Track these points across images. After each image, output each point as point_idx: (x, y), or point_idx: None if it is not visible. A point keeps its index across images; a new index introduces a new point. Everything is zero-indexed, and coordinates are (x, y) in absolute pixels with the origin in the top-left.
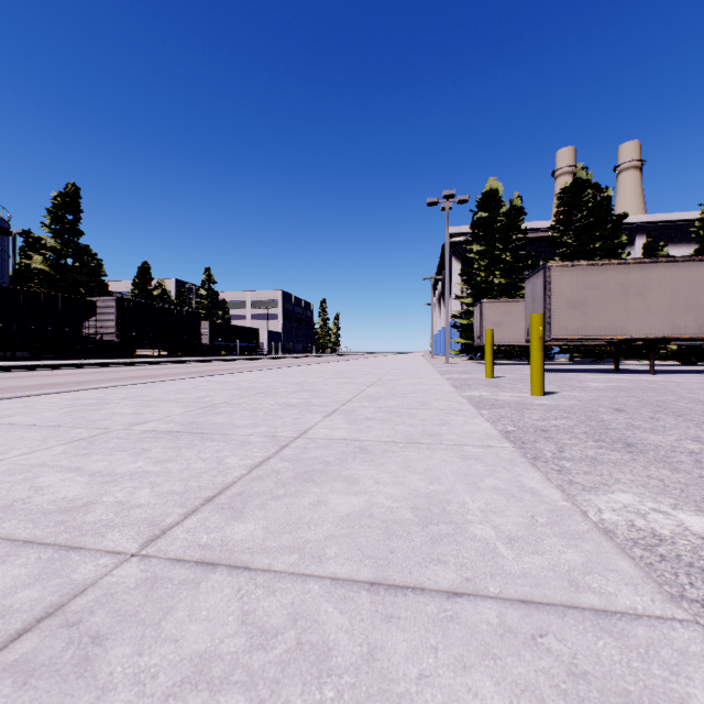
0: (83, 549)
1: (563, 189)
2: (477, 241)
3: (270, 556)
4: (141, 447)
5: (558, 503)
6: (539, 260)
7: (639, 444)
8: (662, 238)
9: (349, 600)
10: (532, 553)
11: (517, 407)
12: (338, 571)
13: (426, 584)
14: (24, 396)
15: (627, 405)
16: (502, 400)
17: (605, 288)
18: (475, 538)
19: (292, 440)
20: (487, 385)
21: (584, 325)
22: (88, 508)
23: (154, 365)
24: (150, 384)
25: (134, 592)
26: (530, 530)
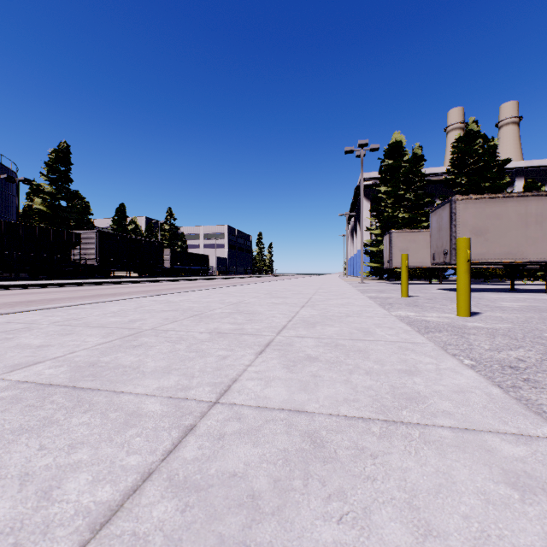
0: None
1: (457, 139)
2: (385, 183)
3: None
4: None
5: None
6: (434, 199)
7: None
8: (537, 180)
9: None
10: None
11: (455, 331)
12: None
13: None
14: None
15: None
16: (433, 322)
17: (505, 218)
18: None
19: (204, 411)
20: (408, 304)
21: (486, 250)
22: None
23: (124, 284)
24: (98, 304)
25: None
26: None
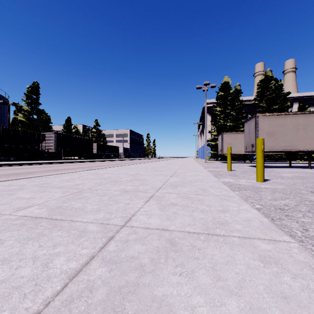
0: None
1: (260, 81)
2: (219, 106)
3: None
4: None
5: None
6: (247, 114)
7: None
8: (306, 104)
9: None
10: None
11: (254, 190)
12: None
13: None
14: None
15: None
16: (243, 185)
17: (286, 126)
18: None
19: (118, 229)
20: (230, 175)
21: (275, 144)
22: None
23: (70, 163)
24: (57, 175)
25: None
26: None
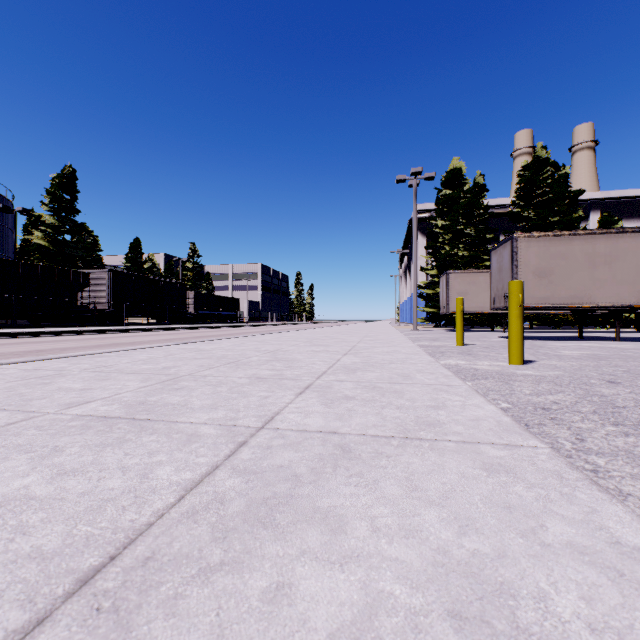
0: None
1: (524, 167)
2: (442, 216)
3: None
4: (54, 444)
5: None
6: (499, 234)
7: None
8: (615, 213)
9: None
10: None
11: (501, 378)
12: None
13: None
14: None
15: (617, 376)
16: (482, 370)
17: (571, 258)
18: None
19: (253, 433)
20: (461, 353)
21: (551, 293)
22: None
23: (141, 332)
24: (122, 352)
25: None
26: None
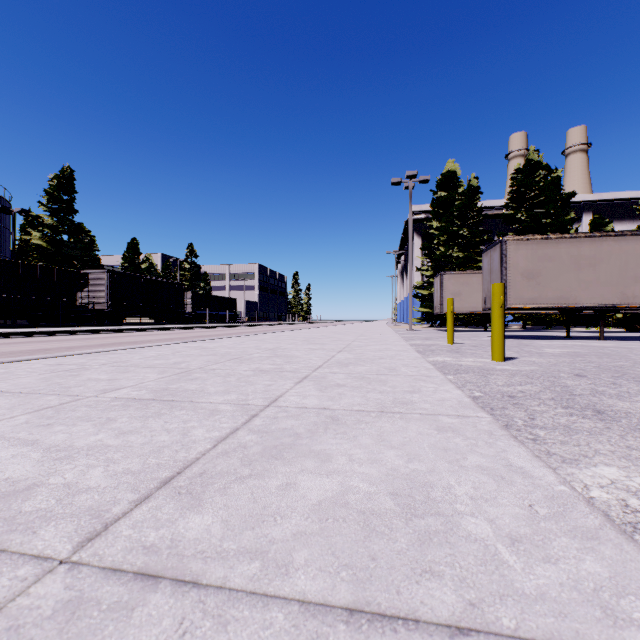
0: (4, 552)
1: (516, 170)
2: (437, 218)
3: (226, 564)
4: (107, 416)
5: (555, 487)
6: (494, 235)
7: (609, 411)
8: (607, 215)
9: (322, 639)
10: (544, 561)
11: (481, 372)
12: (308, 589)
13: (420, 612)
14: (9, 362)
15: (586, 370)
16: (465, 366)
17: (558, 260)
18: (470, 537)
19: (262, 409)
20: (449, 351)
21: (538, 294)
22: (29, 493)
23: (141, 332)
24: (132, 350)
25: (47, 624)
26: (533, 526)
